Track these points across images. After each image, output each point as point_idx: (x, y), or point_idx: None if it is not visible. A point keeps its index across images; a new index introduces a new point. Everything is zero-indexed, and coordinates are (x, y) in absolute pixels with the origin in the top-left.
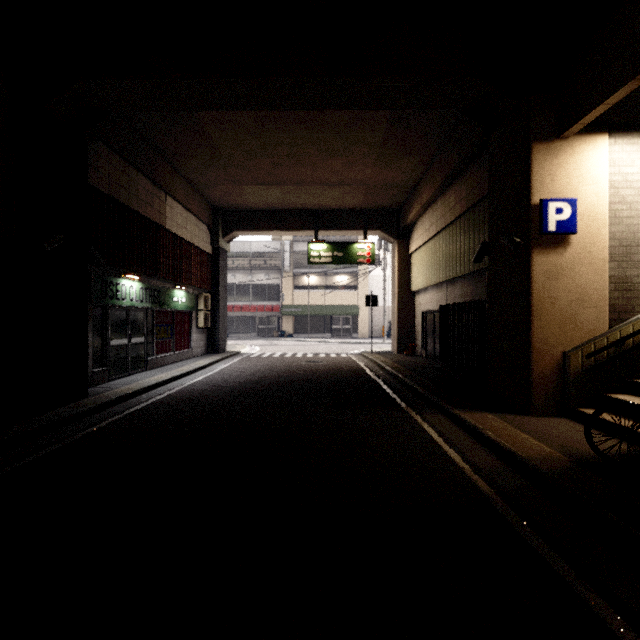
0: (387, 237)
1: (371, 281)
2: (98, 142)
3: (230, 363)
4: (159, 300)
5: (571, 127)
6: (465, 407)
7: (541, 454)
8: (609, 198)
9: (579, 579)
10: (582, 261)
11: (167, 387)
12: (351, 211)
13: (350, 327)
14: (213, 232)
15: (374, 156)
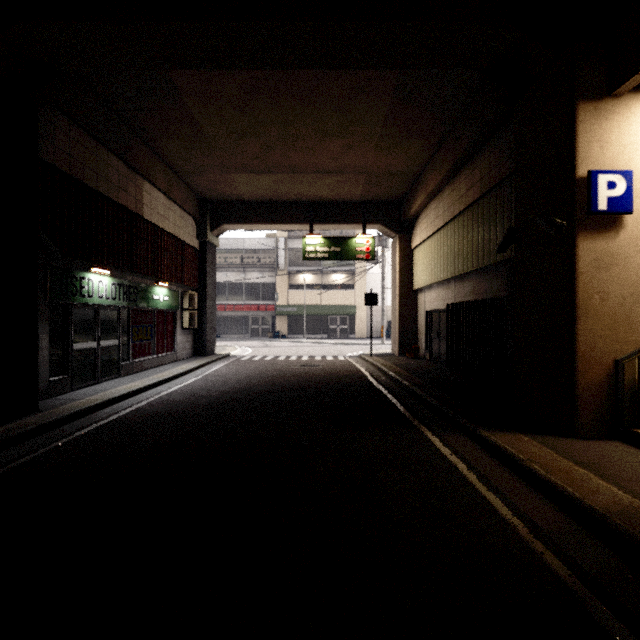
0: (388, 231)
1: (369, 280)
2: (55, 111)
3: (217, 367)
4: (136, 298)
5: (629, 79)
6: (491, 425)
7: (618, 503)
8: None
9: None
10: (638, 248)
11: (138, 398)
12: (349, 203)
13: (347, 327)
14: (200, 225)
15: (376, 138)
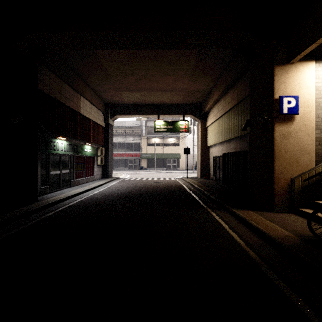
0: (195, 118)
1: (186, 141)
2: (43, 67)
3: (114, 183)
4: (77, 150)
5: (296, 57)
6: (238, 207)
7: (283, 235)
8: (316, 95)
9: (316, 317)
10: (301, 129)
11: (80, 196)
12: (176, 105)
13: (176, 164)
14: (105, 115)
15: (189, 75)
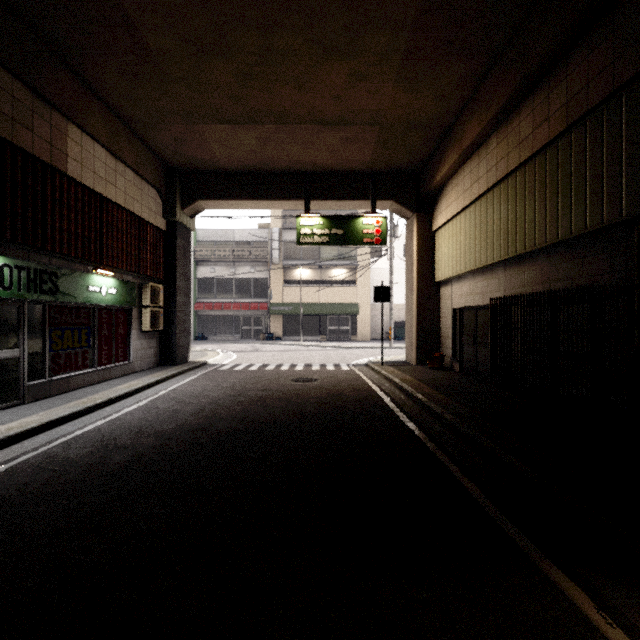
0: (402, 210)
1: (372, 275)
2: None
3: (180, 383)
4: (55, 288)
5: None
6: None
7: None
8: None
9: None
10: None
11: (8, 453)
12: (355, 174)
13: (349, 328)
14: (167, 200)
15: (398, 57)
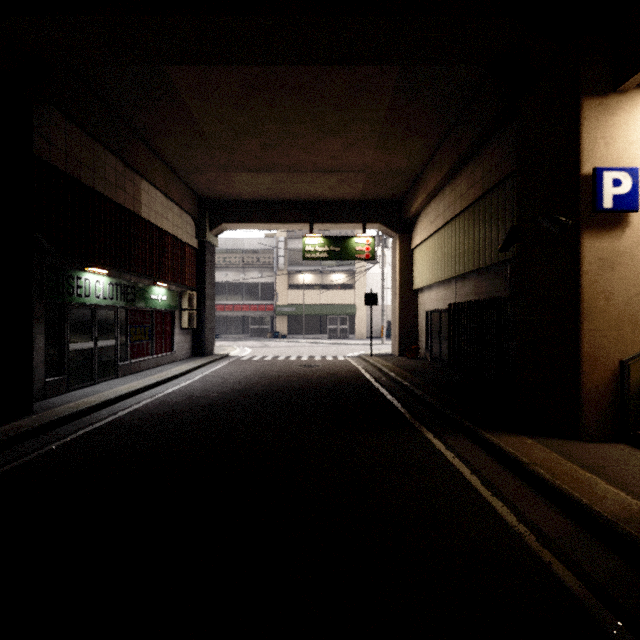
0: (388, 231)
1: (368, 280)
2: (51, 108)
3: (216, 368)
4: (134, 298)
5: (635, 74)
6: (494, 428)
7: (627, 509)
8: None
9: None
10: None
11: (135, 399)
12: (349, 202)
13: (347, 327)
14: (199, 224)
15: (376, 136)
